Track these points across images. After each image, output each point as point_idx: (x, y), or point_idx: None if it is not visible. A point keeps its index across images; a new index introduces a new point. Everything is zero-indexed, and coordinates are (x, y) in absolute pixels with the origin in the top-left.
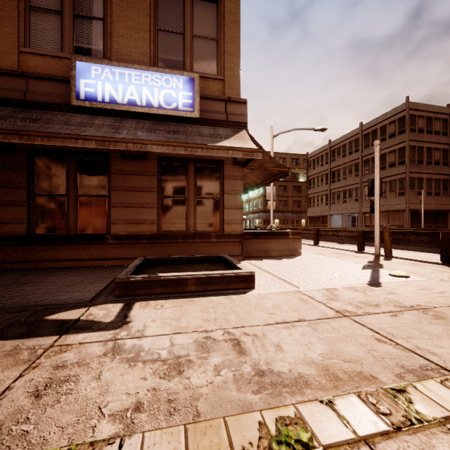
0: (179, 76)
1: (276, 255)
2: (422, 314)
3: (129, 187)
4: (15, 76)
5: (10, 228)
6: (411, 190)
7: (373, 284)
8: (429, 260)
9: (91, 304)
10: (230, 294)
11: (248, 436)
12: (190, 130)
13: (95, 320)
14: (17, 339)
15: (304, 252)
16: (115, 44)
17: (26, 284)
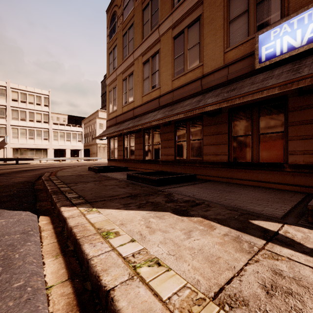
0: None
1: None
2: None
3: (308, 120)
4: (222, 69)
5: (220, 157)
6: None
7: None
8: None
9: (283, 222)
10: None
11: None
12: None
13: (295, 240)
14: (237, 230)
15: None
16: None
17: (230, 192)
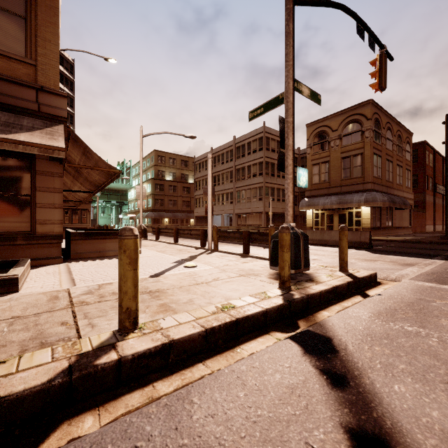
0: None
1: (113, 255)
2: (147, 296)
3: None
4: None
5: None
6: (267, 196)
7: (155, 275)
8: (238, 252)
9: None
10: None
11: None
12: None
13: None
14: None
15: (149, 251)
16: None
17: None
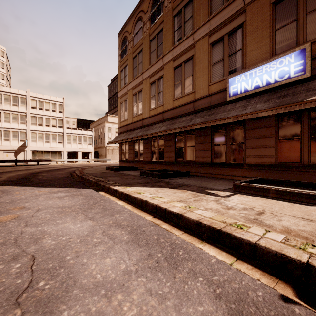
0: (291, 54)
1: None
2: None
3: (256, 136)
4: (207, 97)
5: (206, 159)
6: None
7: None
8: None
9: (221, 190)
10: (297, 203)
11: (229, 221)
12: (299, 89)
13: (218, 194)
14: (196, 192)
15: None
16: (248, 58)
17: (207, 181)
